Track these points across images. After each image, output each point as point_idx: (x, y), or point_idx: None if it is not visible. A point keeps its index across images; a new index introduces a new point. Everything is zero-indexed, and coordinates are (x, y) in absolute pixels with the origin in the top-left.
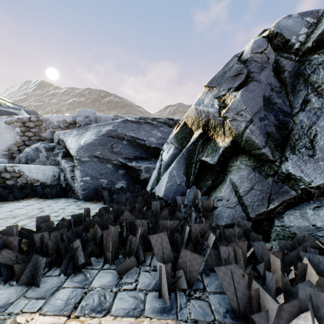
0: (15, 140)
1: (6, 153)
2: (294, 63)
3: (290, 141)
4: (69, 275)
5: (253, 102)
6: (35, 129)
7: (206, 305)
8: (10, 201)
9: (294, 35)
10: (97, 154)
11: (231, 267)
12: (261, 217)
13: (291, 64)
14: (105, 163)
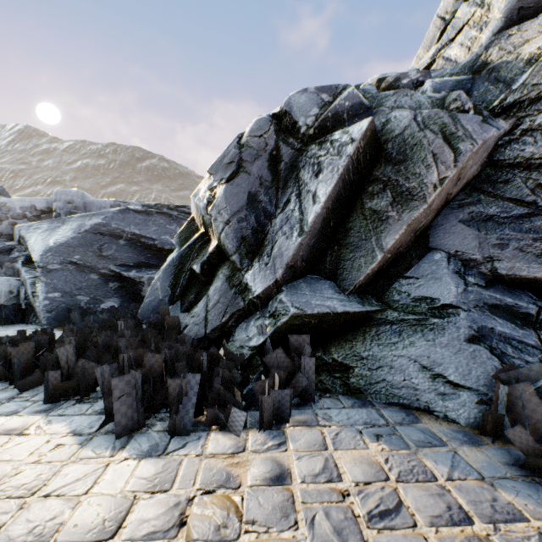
0: None
1: None
2: (294, 152)
3: (262, 247)
4: None
5: (237, 199)
6: None
7: (88, 406)
8: None
9: (304, 116)
10: (75, 259)
11: (104, 367)
12: (216, 332)
13: (290, 154)
14: (87, 273)
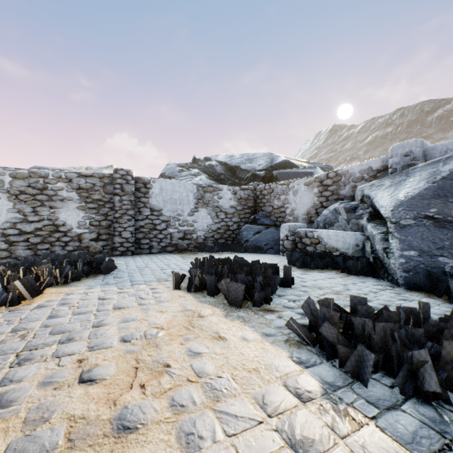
0: (313, 202)
1: (305, 217)
2: None
3: None
4: (408, 397)
5: None
6: (332, 186)
7: None
8: (311, 269)
9: None
10: (430, 212)
11: None
12: None
13: None
14: (447, 229)
